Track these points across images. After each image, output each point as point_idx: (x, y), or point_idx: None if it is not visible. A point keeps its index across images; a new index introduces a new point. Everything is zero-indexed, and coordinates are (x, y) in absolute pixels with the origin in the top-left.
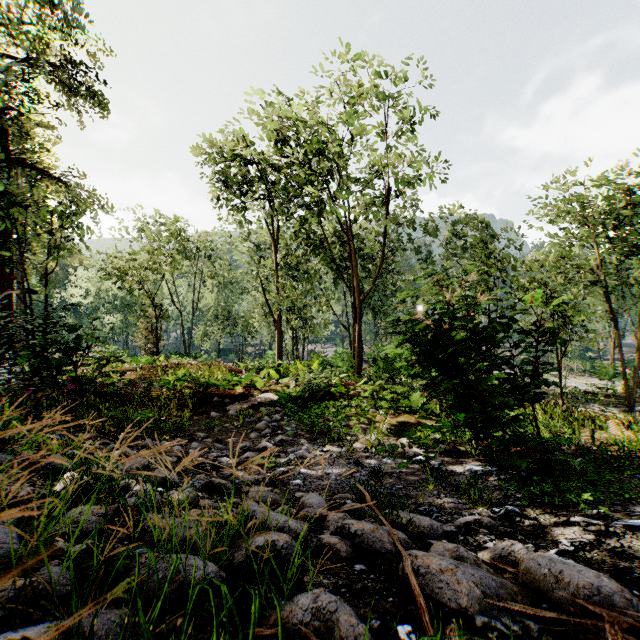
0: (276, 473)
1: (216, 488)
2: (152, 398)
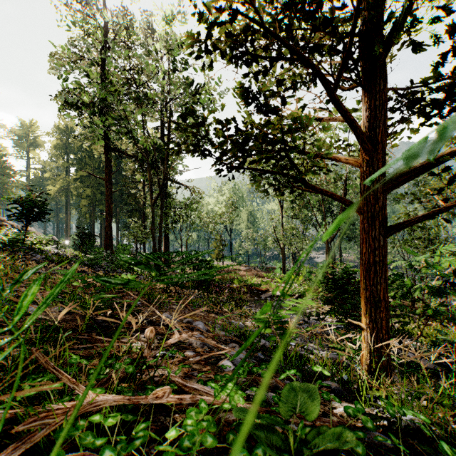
0: None
1: None
2: (232, 289)
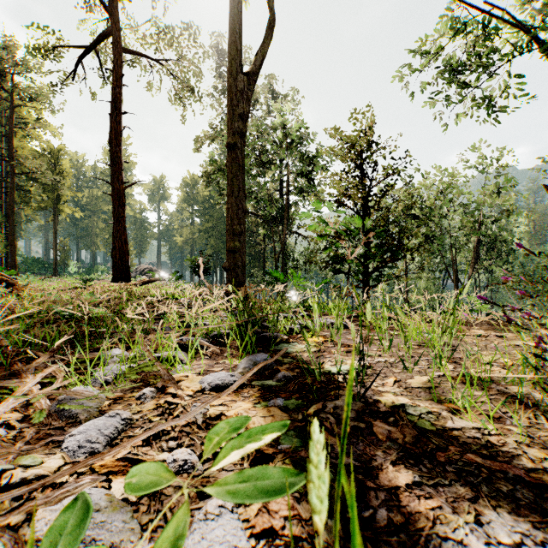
0: None
1: None
2: None
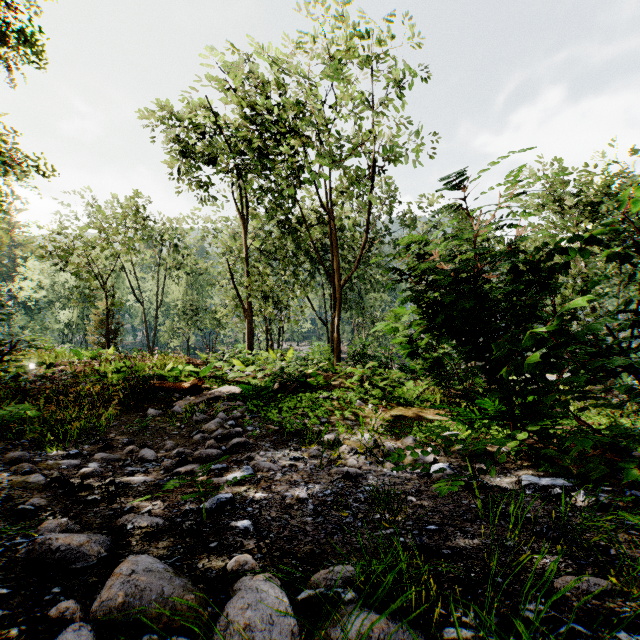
0: (210, 505)
1: (56, 557)
2: (72, 393)
